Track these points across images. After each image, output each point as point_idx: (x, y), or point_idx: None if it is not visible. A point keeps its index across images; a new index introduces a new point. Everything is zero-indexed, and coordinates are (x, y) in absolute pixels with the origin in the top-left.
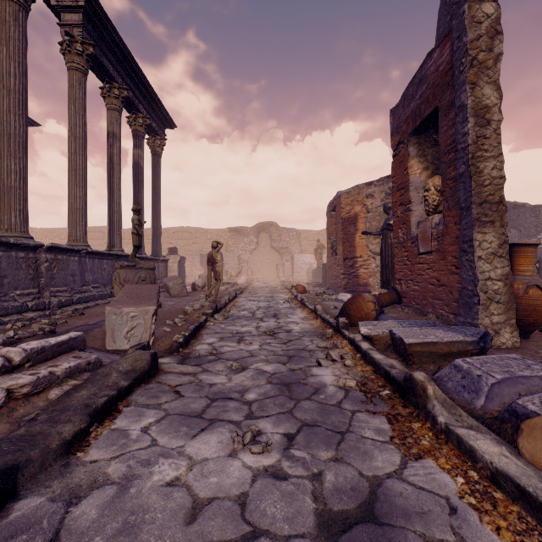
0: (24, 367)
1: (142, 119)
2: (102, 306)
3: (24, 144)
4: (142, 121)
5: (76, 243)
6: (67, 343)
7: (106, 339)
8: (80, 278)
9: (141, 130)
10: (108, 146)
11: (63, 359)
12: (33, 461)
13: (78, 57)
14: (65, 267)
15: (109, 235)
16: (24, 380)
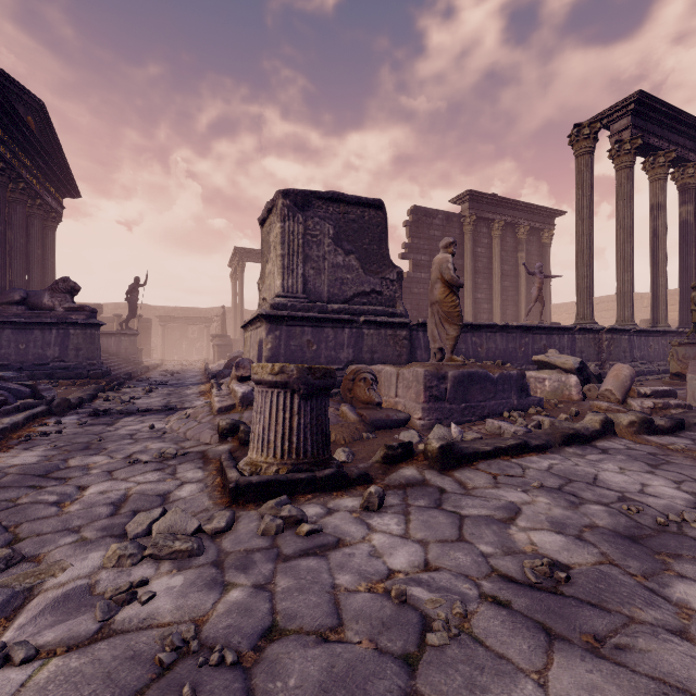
0: (650, 398)
1: (692, 168)
2: (653, 381)
3: (592, 254)
4: (692, 170)
5: (624, 323)
6: (667, 391)
7: (686, 397)
8: (629, 354)
9: (690, 182)
10: (651, 219)
11: (668, 399)
12: (685, 423)
13: (626, 156)
14: (618, 344)
15: (652, 311)
16: (658, 401)
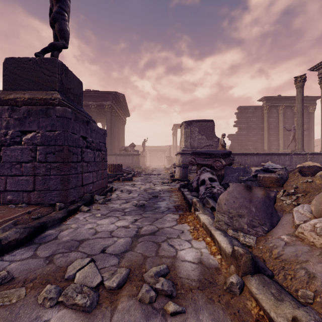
0: None
1: None
2: None
3: (302, 125)
4: None
5: None
6: None
7: None
8: None
9: None
10: None
11: None
12: None
13: None
14: (317, 159)
15: None
16: None
